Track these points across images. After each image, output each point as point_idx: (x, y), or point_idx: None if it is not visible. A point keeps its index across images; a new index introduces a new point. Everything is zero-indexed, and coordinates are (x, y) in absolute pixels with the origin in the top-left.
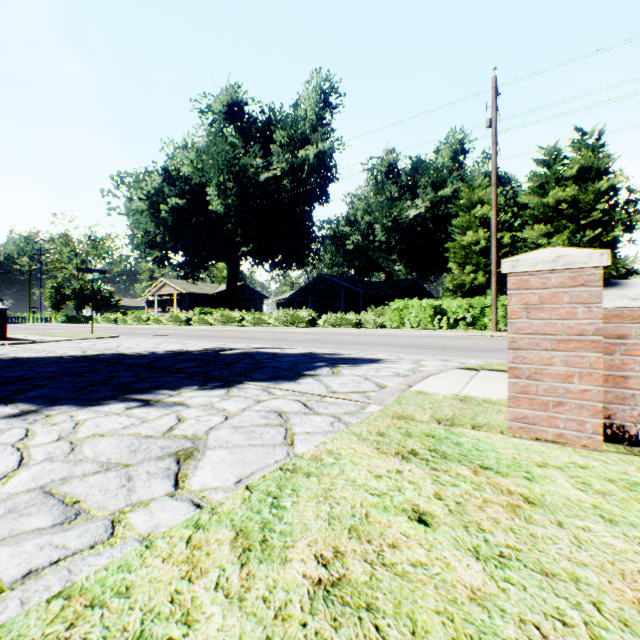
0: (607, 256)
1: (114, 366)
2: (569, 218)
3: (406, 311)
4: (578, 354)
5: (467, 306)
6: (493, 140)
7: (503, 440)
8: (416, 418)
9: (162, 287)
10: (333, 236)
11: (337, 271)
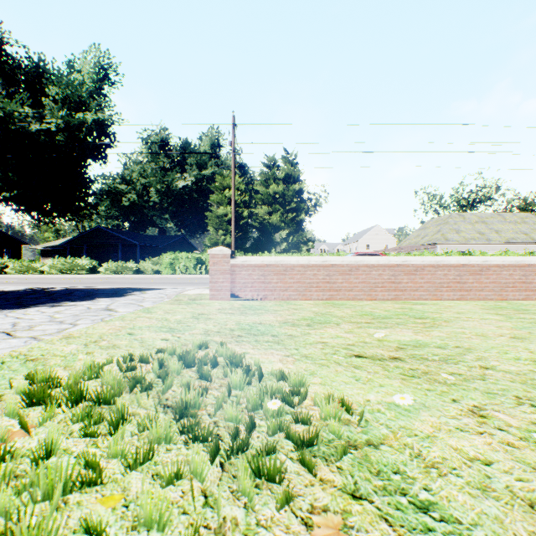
0: (231, 251)
1: None
2: (281, 204)
3: (177, 261)
4: (226, 276)
5: None
6: (233, 155)
7: (208, 301)
8: (183, 300)
9: None
10: (109, 191)
11: (112, 223)
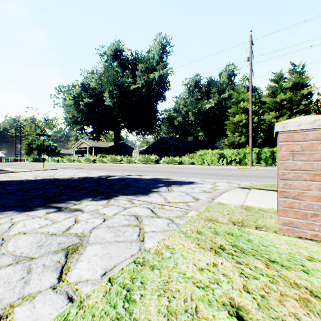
0: None
1: (49, 186)
2: (287, 108)
3: (205, 156)
4: None
5: (236, 153)
6: (250, 68)
7: (277, 237)
8: (219, 221)
9: (81, 144)
10: (167, 118)
11: (169, 136)
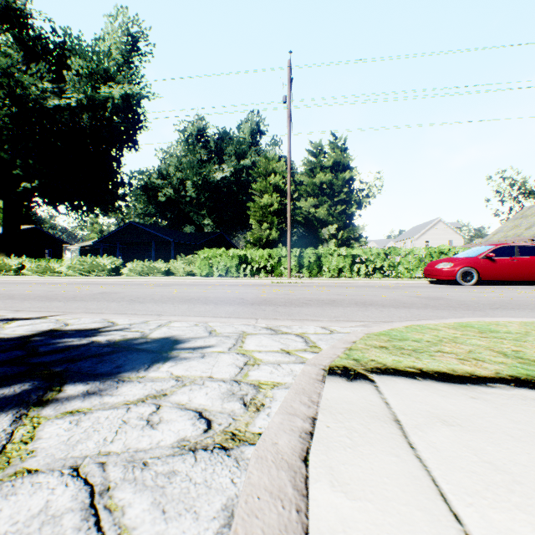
0: None
1: None
2: (328, 196)
3: (215, 260)
4: None
5: (268, 256)
6: (289, 114)
7: None
8: None
9: None
10: (145, 186)
11: (150, 221)
